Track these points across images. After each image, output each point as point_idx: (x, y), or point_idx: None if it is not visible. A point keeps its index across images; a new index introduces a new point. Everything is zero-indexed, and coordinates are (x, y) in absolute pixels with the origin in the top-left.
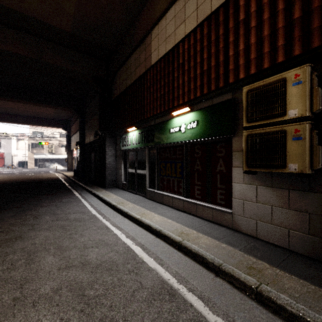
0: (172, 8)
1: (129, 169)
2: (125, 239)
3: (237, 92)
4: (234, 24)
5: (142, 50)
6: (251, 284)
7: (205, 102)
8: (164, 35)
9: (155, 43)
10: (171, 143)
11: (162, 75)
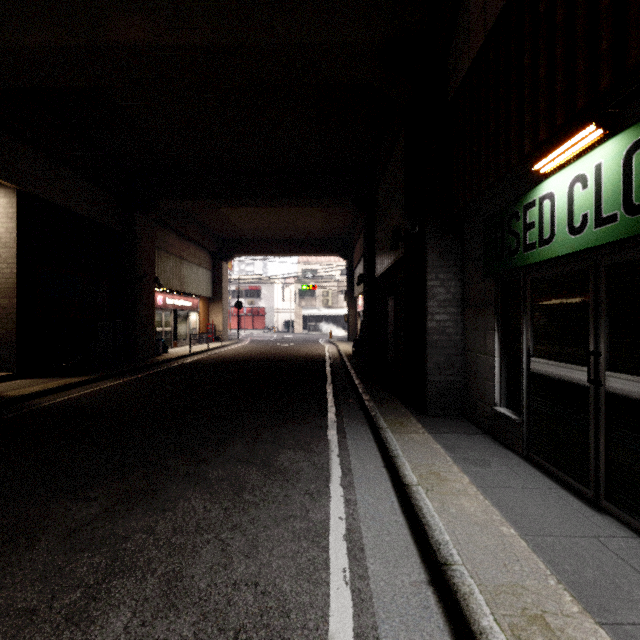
0: None
1: (534, 358)
2: None
3: None
4: None
5: None
6: None
7: None
8: None
9: None
10: None
11: None
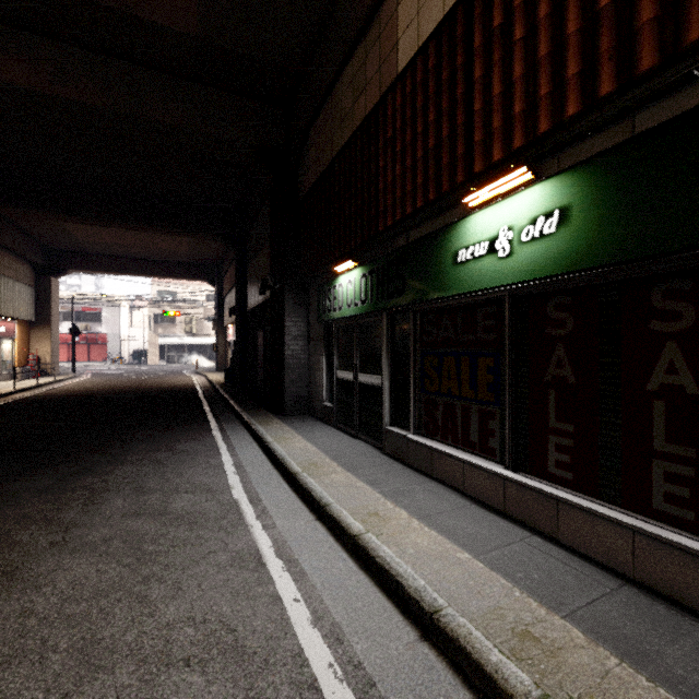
0: None
1: (338, 370)
2: (305, 630)
3: None
4: None
5: (372, 43)
6: None
7: (597, 138)
8: None
9: (410, 2)
10: (461, 294)
11: (432, 91)
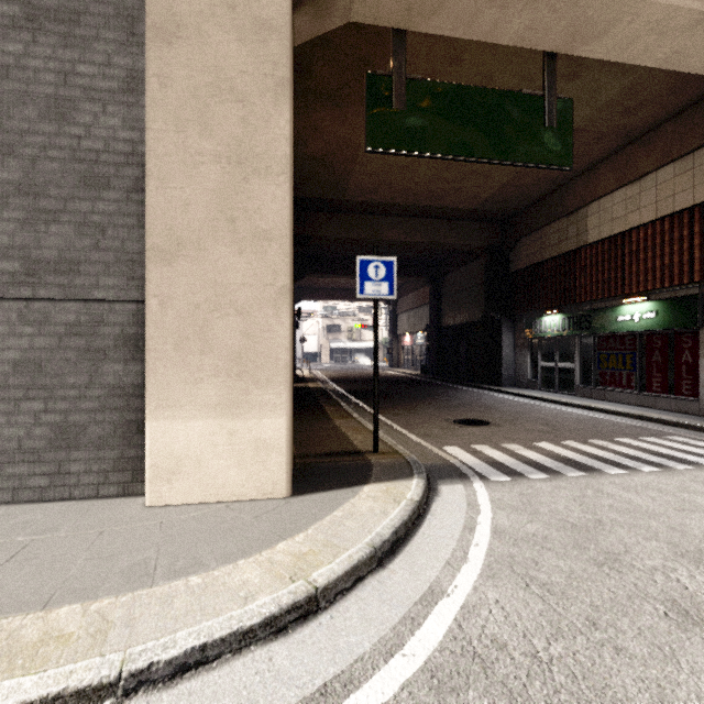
0: (622, 191)
1: (541, 362)
2: (583, 414)
3: (703, 288)
4: (700, 230)
5: (572, 223)
6: (701, 426)
7: (666, 293)
8: (609, 216)
9: (595, 220)
10: (619, 332)
11: (606, 258)
